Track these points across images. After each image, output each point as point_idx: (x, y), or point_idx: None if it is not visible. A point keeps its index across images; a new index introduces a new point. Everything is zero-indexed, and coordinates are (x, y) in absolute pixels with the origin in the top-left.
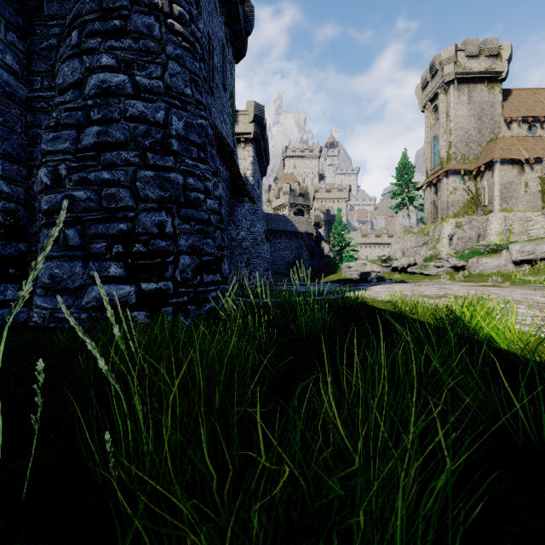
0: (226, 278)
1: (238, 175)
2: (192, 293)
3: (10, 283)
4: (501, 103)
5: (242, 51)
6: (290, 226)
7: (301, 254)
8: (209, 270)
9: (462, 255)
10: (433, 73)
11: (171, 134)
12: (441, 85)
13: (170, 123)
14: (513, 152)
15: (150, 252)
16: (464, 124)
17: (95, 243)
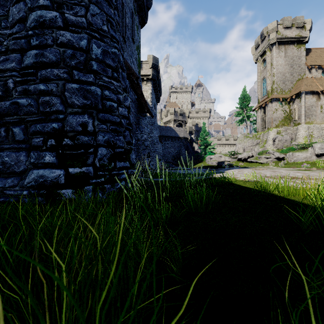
0: (133, 165)
1: (142, 96)
2: (107, 175)
3: None
4: (305, 57)
5: (144, 20)
6: (174, 133)
7: (180, 150)
8: (121, 158)
9: (282, 150)
10: (263, 39)
11: (92, 58)
12: (267, 46)
13: (91, 49)
14: (313, 86)
15: (76, 145)
16: (282, 70)
17: (35, 138)
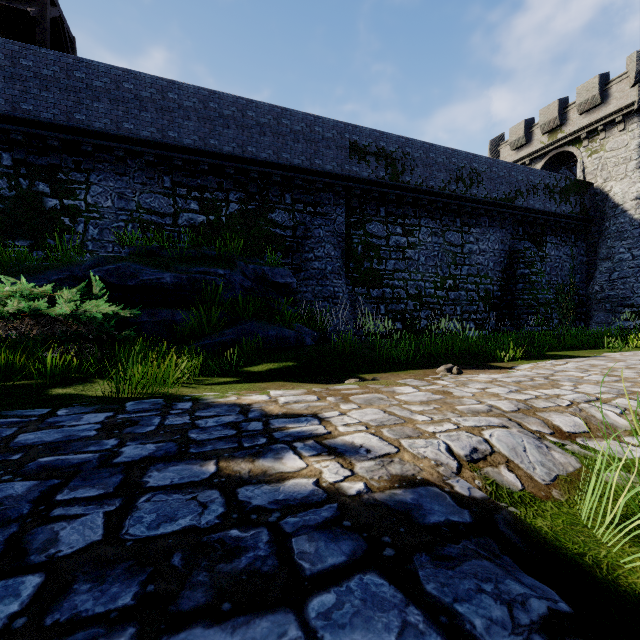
0: None
1: None
2: None
3: (581, 321)
4: None
5: None
6: None
7: None
8: None
9: None
10: None
11: None
12: None
13: None
14: None
15: (639, 311)
16: None
17: (616, 308)
